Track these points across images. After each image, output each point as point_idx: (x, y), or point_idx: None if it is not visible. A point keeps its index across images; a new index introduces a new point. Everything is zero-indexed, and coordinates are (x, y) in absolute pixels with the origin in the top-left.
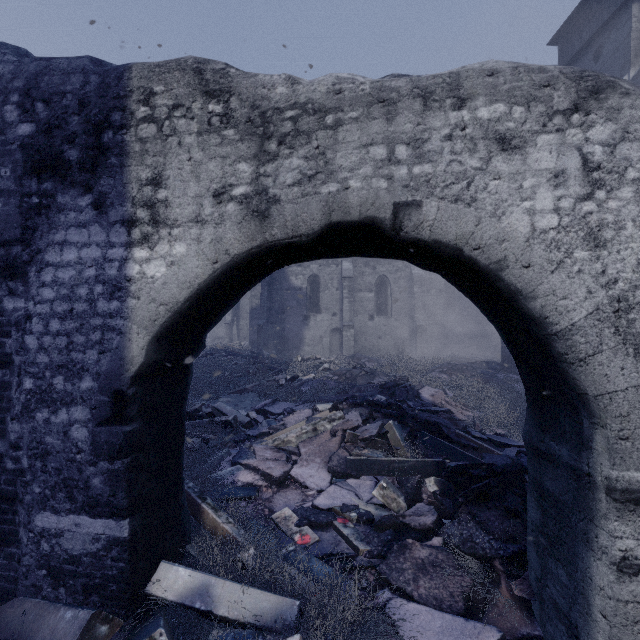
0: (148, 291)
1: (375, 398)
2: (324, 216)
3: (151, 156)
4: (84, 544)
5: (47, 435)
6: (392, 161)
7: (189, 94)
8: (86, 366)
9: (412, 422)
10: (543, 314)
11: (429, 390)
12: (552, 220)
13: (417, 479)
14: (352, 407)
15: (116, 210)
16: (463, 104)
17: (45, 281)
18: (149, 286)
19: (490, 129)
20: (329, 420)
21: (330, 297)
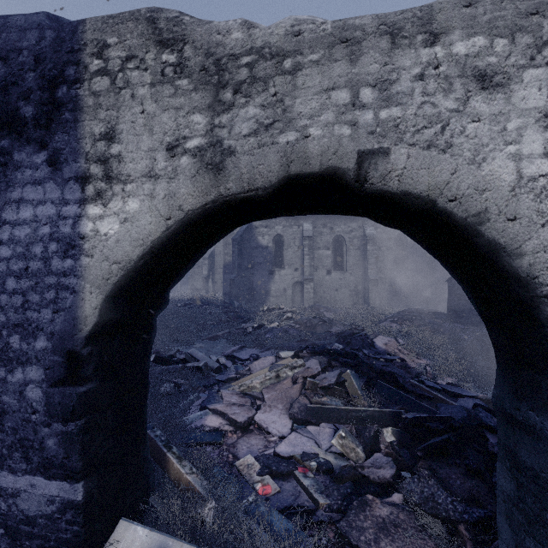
0: (101, 249)
1: (333, 346)
2: (282, 167)
3: (104, 110)
4: (39, 505)
5: (4, 394)
6: (356, 105)
7: (142, 44)
8: (41, 325)
9: (368, 371)
10: (531, 273)
11: (383, 339)
12: (542, 166)
13: (374, 429)
14: (312, 355)
15: (70, 166)
16: (436, 39)
17: (2, 239)
18: (102, 244)
19: (468, 65)
20: (291, 367)
21: (292, 254)
